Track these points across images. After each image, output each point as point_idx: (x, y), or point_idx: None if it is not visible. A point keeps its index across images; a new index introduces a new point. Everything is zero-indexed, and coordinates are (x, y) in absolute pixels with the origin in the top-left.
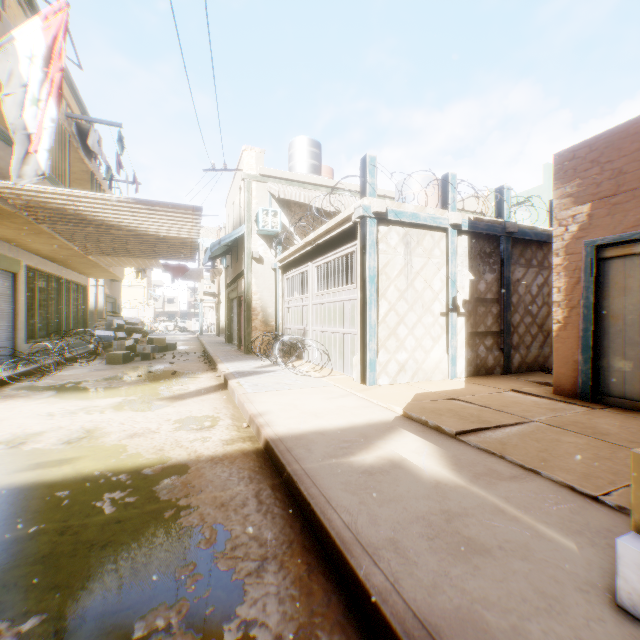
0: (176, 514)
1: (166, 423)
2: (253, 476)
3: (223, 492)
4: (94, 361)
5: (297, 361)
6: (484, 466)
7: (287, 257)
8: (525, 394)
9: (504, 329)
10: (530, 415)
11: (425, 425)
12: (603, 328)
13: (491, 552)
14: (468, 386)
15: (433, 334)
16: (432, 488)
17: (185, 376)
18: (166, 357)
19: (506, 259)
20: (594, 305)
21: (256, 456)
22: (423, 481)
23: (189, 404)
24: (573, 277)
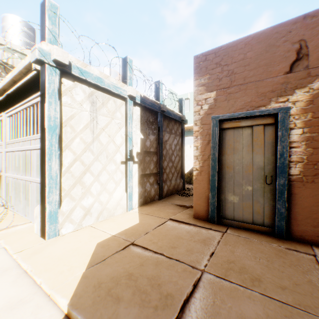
0: None
1: None
2: None
3: None
4: None
5: None
6: None
7: None
8: (179, 222)
9: (160, 171)
10: (196, 259)
11: None
12: (223, 174)
13: None
14: (141, 219)
15: (115, 178)
16: None
17: None
18: None
19: (161, 127)
20: (218, 159)
21: None
22: None
23: None
24: (206, 140)
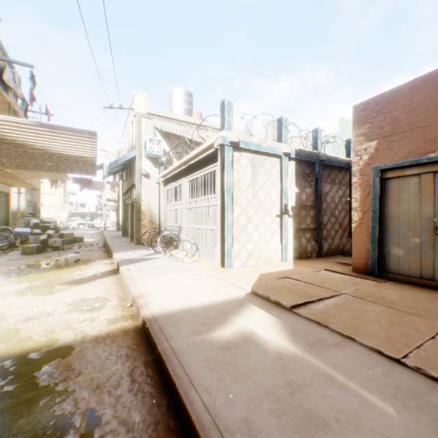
0: (52, 401)
1: (62, 305)
2: (130, 353)
3: (101, 372)
4: (12, 252)
5: (174, 250)
6: (314, 335)
7: (167, 174)
8: (334, 272)
9: (318, 226)
10: (340, 289)
11: (268, 300)
12: (385, 226)
13: (330, 425)
14: (295, 267)
15: (271, 230)
16: (277, 359)
17: (86, 263)
18: (74, 248)
19: (319, 178)
20: (379, 210)
21: (135, 333)
22: (269, 353)
23: (85, 287)
24: (365, 191)
